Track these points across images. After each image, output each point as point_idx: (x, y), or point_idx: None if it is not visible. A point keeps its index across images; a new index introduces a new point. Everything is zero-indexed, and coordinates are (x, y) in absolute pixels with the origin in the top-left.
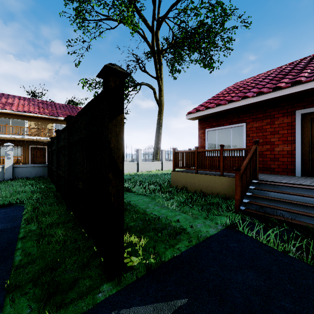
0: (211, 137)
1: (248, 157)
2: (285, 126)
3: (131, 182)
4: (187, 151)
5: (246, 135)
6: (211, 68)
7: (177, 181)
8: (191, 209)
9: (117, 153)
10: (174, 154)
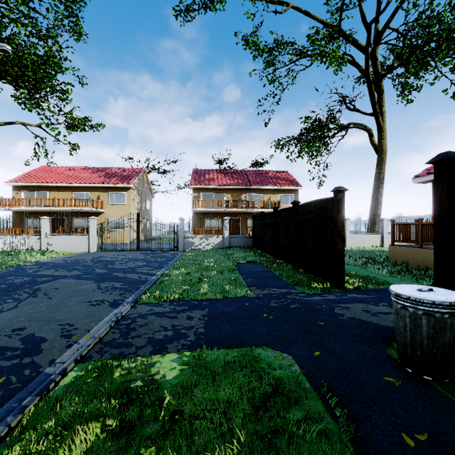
0: None
1: None
2: None
3: None
4: (409, 223)
5: None
6: None
7: (396, 256)
8: (402, 276)
9: (341, 229)
10: (392, 226)
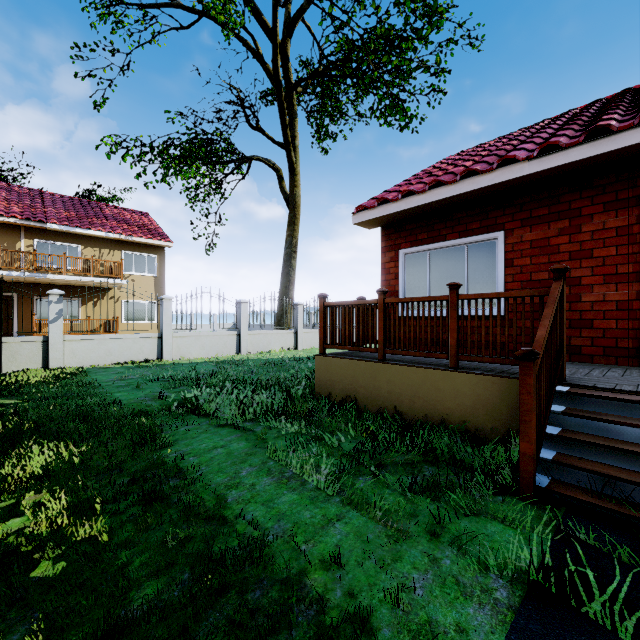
0: (415, 268)
1: (548, 317)
2: (612, 237)
3: (212, 383)
4: (357, 302)
5: (504, 262)
6: (401, 131)
7: (330, 382)
8: (378, 487)
9: None
10: (323, 310)
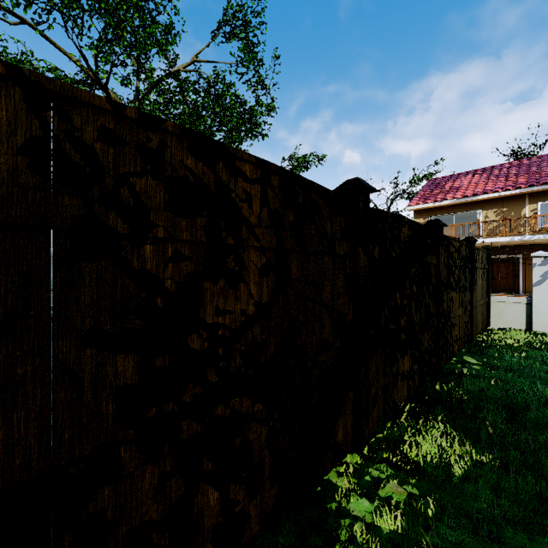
0: None
1: None
2: None
3: None
4: None
5: None
6: None
7: None
8: None
9: None
10: None
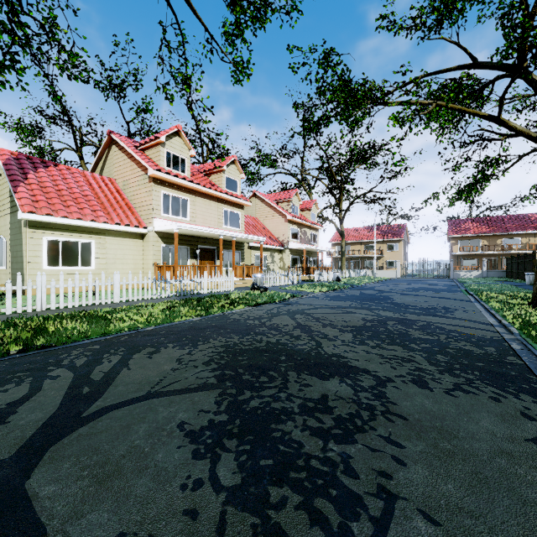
0: None
1: None
2: None
3: None
4: None
5: None
6: None
7: None
8: None
9: (534, 264)
10: None
